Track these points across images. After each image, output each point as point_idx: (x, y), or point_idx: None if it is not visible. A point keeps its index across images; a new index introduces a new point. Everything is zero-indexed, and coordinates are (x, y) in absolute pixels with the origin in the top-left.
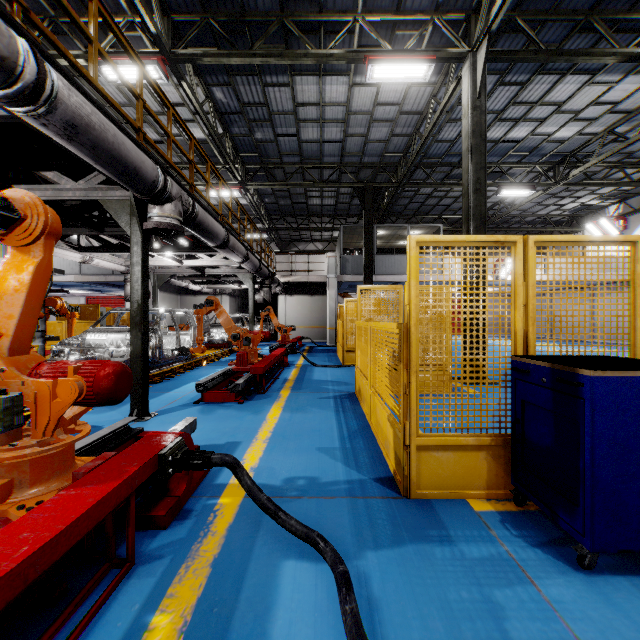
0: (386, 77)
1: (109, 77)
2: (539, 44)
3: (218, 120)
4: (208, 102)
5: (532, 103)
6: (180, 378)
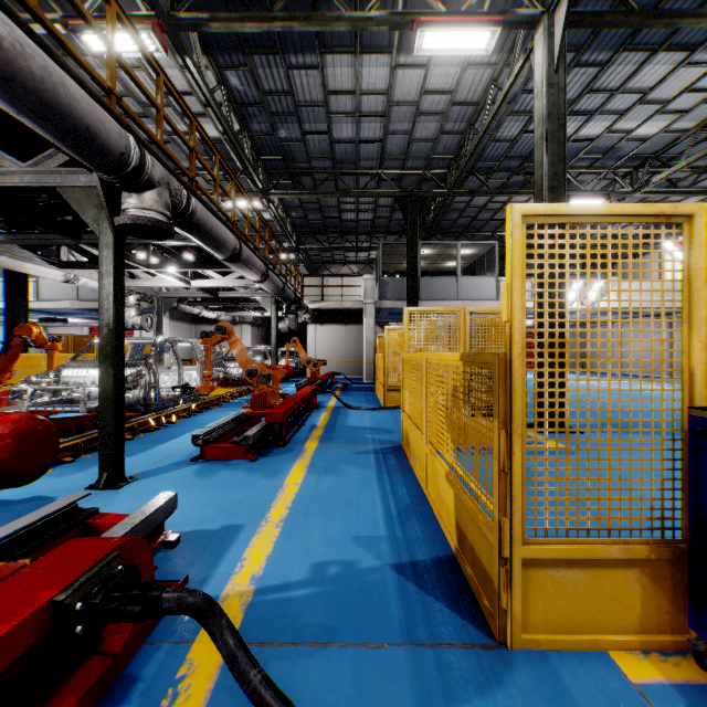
0: (439, 48)
1: (93, 49)
2: (631, 5)
3: (234, 113)
4: (221, 89)
5: (612, 90)
6: (182, 424)
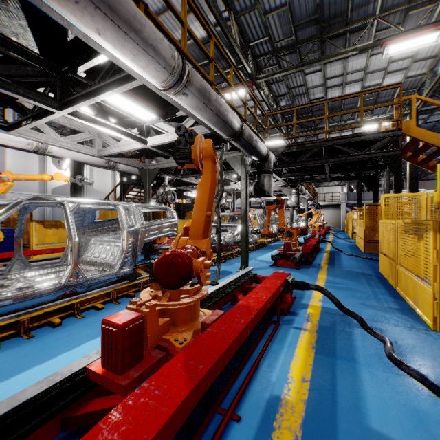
0: None
1: None
2: None
3: None
4: None
5: None
6: None
